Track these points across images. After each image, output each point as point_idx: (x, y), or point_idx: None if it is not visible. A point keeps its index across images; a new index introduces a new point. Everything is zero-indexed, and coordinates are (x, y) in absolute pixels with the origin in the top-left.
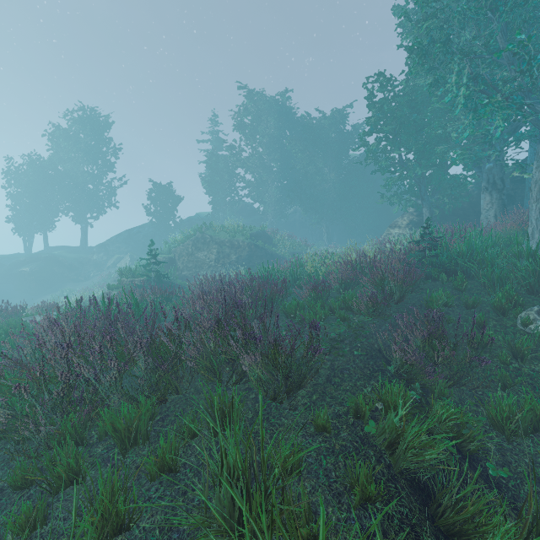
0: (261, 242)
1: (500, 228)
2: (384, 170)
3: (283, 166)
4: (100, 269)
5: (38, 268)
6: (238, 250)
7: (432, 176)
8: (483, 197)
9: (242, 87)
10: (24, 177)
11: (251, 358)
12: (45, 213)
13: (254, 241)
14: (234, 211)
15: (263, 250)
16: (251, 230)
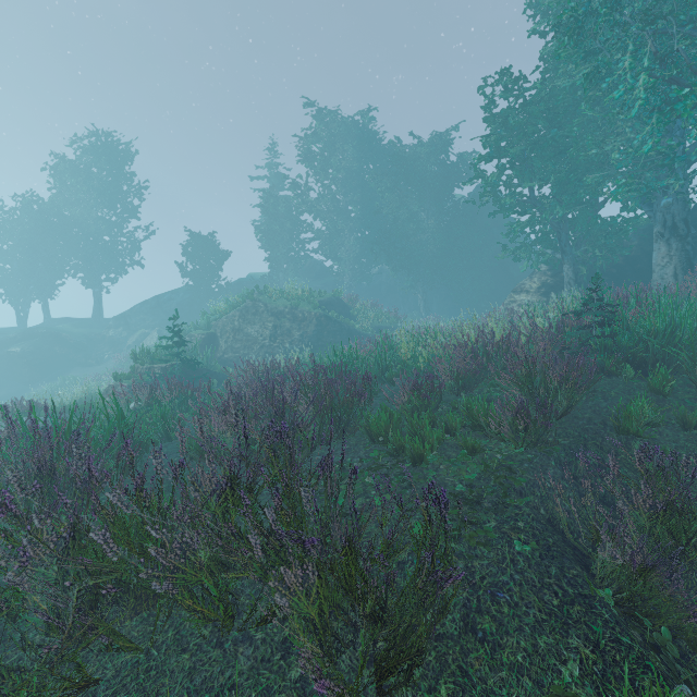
0: (335, 313)
1: (693, 292)
2: (508, 211)
3: (364, 211)
4: (118, 349)
5: (32, 348)
6: (302, 323)
7: (577, 219)
8: (656, 247)
9: (310, 104)
10: (17, 225)
11: (296, 575)
12: (45, 274)
13: (325, 312)
14: (300, 271)
15: (337, 323)
16: (321, 297)
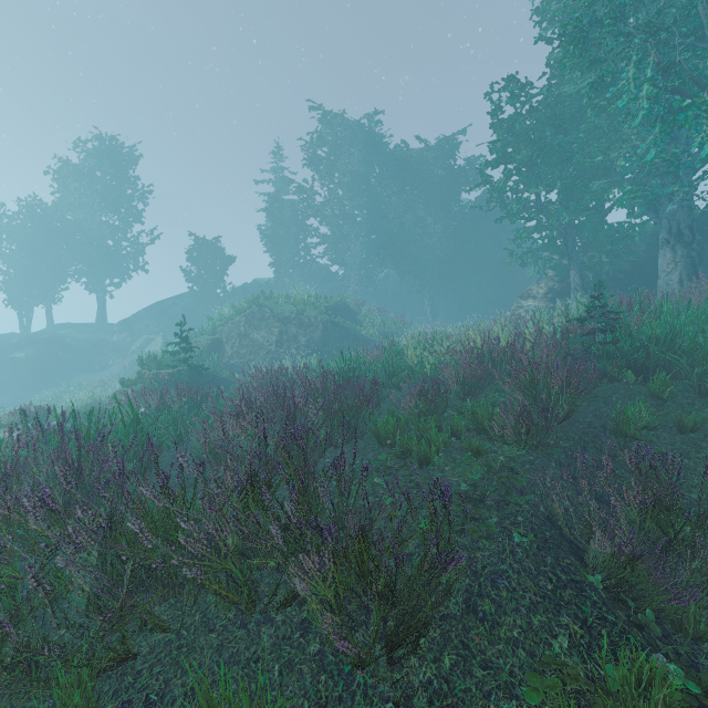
0: (341, 318)
1: (697, 298)
2: (515, 217)
3: (370, 215)
4: (122, 355)
5: (36, 354)
6: (308, 329)
7: (583, 225)
8: (661, 253)
9: (315, 107)
10: (20, 230)
11: (313, 561)
12: (48, 279)
13: (331, 317)
14: (305, 276)
15: (344, 329)
16: (327, 302)
